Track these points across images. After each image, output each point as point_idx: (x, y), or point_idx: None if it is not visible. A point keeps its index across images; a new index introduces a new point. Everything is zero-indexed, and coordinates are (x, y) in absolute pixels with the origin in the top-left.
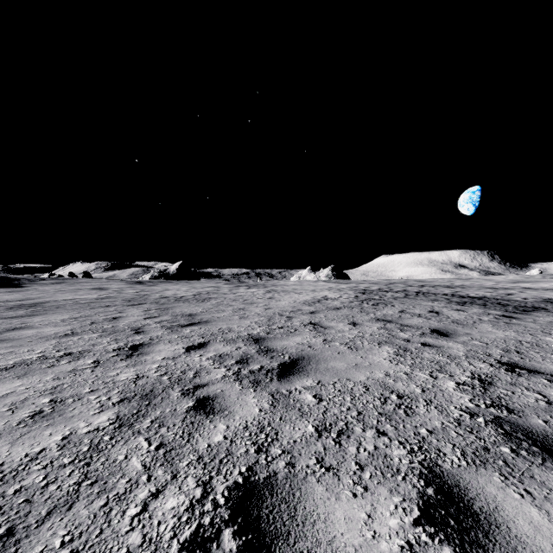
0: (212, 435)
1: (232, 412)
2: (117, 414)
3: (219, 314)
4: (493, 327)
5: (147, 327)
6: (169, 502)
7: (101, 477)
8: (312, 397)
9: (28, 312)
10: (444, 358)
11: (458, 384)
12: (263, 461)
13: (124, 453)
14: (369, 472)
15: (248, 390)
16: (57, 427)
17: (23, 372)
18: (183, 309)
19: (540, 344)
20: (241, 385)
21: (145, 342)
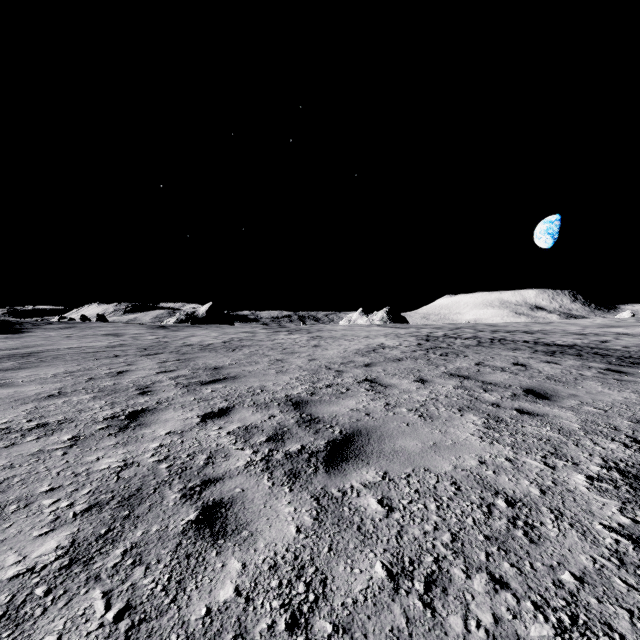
0: (216, 586)
1: (253, 533)
2: (73, 536)
3: (252, 368)
4: (603, 385)
5: (157, 384)
6: None
7: None
8: (377, 502)
9: (16, 364)
10: (555, 433)
11: (591, 480)
12: None
13: (59, 629)
14: None
15: (281, 488)
16: None
17: None
18: (208, 361)
19: None
20: (271, 480)
21: (150, 407)
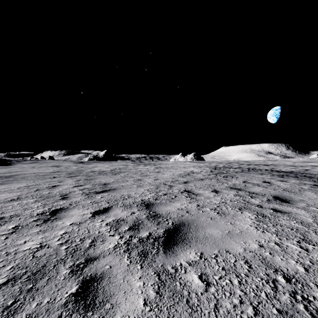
0: None
1: (113, 306)
2: None
3: (124, 184)
4: (316, 194)
5: (72, 193)
6: None
7: None
8: (198, 278)
9: (1, 181)
10: (299, 224)
11: None
12: None
13: None
14: None
15: (135, 266)
16: None
17: None
18: (101, 180)
19: None
20: (129, 259)
21: (64, 207)
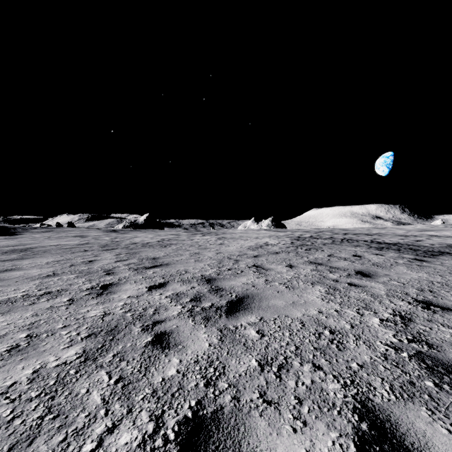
0: (166, 369)
1: (184, 347)
2: (83, 348)
3: (178, 258)
4: (408, 269)
5: (117, 268)
6: (123, 437)
7: (63, 411)
8: (255, 332)
9: (19, 256)
10: (368, 296)
11: (382, 321)
12: (211, 395)
13: (87, 386)
14: (307, 406)
15: (200, 325)
16: (29, 361)
17: (7, 309)
18: (148, 254)
19: (449, 284)
20: (194, 321)
21: (114, 282)
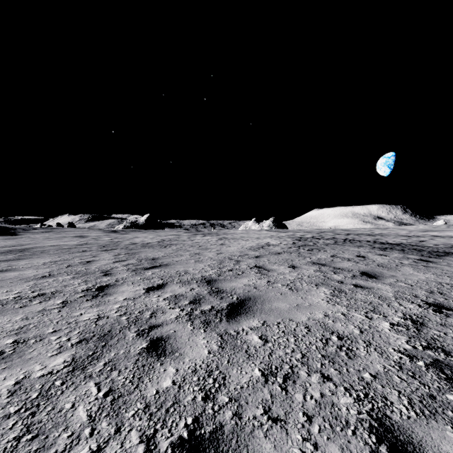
0: (161, 380)
1: (182, 354)
2: (73, 356)
3: (178, 258)
4: (414, 269)
5: (115, 269)
6: None
7: (43, 430)
8: (258, 338)
9: (16, 256)
10: (376, 298)
11: (392, 325)
12: (210, 411)
13: (72, 400)
14: (317, 424)
15: (199, 330)
16: (13, 370)
17: None
18: (148, 254)
19: None
20: (192, 326)
21: (111, 283)
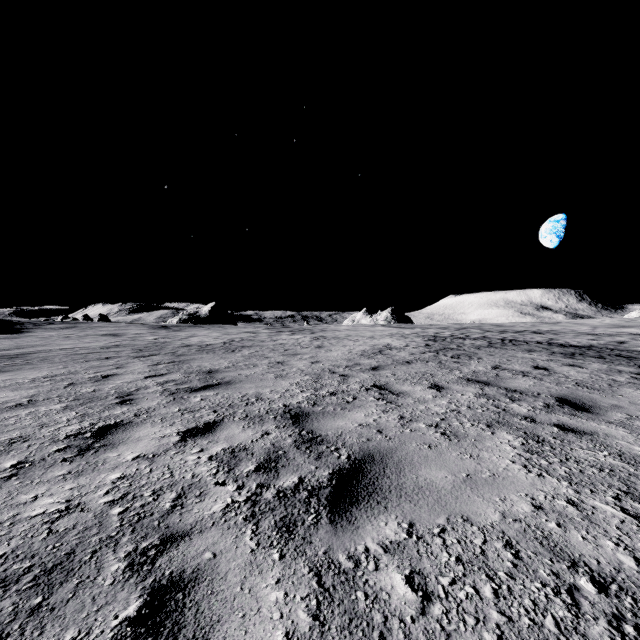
0: None
1: None
2: None
3: (249, 371)
4: None
5: (142, 391)
6: None
7: None
8: (404, 582)
9: None
10: (616, 459)
11: None
12: None
13: None
14: None
15: (268, 553)
16: None
17: None
18: (203, 363)
19: None
20: (256, 537)
21: (124, 421)
